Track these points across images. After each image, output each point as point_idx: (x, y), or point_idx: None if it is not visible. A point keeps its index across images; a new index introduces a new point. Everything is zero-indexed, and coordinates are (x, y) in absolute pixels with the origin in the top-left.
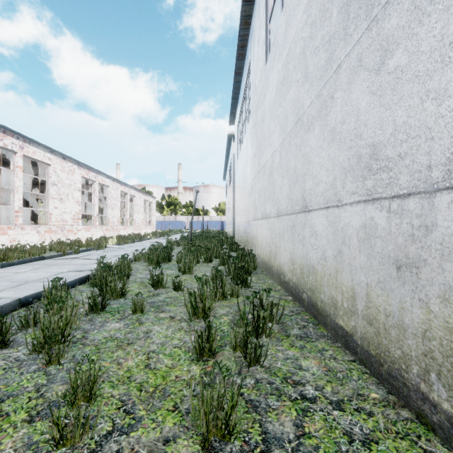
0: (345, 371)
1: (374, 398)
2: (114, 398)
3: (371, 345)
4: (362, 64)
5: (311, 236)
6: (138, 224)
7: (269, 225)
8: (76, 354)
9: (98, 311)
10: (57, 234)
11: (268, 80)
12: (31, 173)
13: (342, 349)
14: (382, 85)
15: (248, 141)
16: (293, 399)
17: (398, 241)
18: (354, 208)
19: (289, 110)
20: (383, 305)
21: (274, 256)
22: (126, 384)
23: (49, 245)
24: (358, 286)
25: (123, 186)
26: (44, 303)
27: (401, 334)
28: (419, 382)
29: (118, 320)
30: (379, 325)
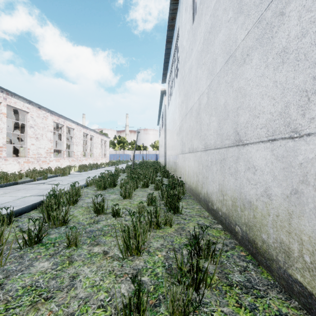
0: None
1: None
2: None
3: None
4: None
5: (247, 170)
6: (96, 156)
7: (196, 158)
8: None
9: (32, 244)
10: (34, 164)
11: (195, 35)
12: (15, 119)
13: (304, 313)
14: None
15: (176, 92)
16: None
17: None
18: None
19: (218, 52)
20: None
21: (202, 185)
22: None
23: (25, 172)
24: None
25: (85, 129)
26: None
27: None
28: None
29: (49, 256)
30: None
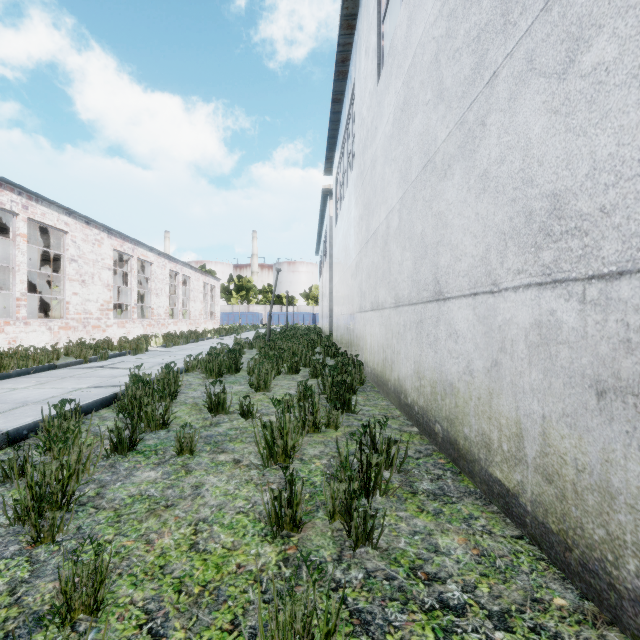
0: (509, 557)
1: (560, 606)
2: (134, 607)
3: (550, 515)
4: (535, 66)
5: (449, 337)
6: (194, 316)
7: (382, 319)
8: (83, 525)
9: (124, 451)
10: (78, 332)
11: (381, 106)
12: (40, 245)
13: (501, 516)
14: (570, 98)
15: (351, 197)
16: (427, 609)
17: (600, 350)
18: (521, 295)
19: (414, 149)
20: (572, 452)
21: (391, 366)
22: (156, 580)
23: (64, 347)
24: (527, 419)
25: (173, 263)
26: (42, 439)
27: (606, 503)
28: (639, 587)
29: (154, 465)
30: (565, 484)
